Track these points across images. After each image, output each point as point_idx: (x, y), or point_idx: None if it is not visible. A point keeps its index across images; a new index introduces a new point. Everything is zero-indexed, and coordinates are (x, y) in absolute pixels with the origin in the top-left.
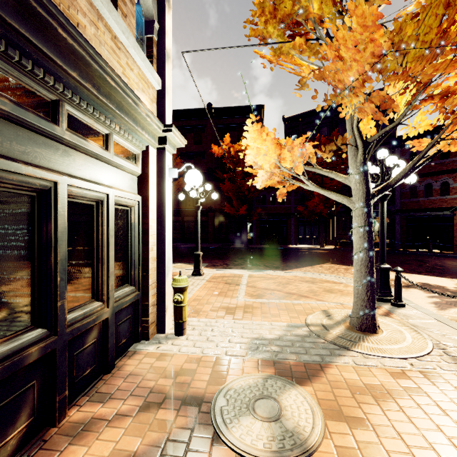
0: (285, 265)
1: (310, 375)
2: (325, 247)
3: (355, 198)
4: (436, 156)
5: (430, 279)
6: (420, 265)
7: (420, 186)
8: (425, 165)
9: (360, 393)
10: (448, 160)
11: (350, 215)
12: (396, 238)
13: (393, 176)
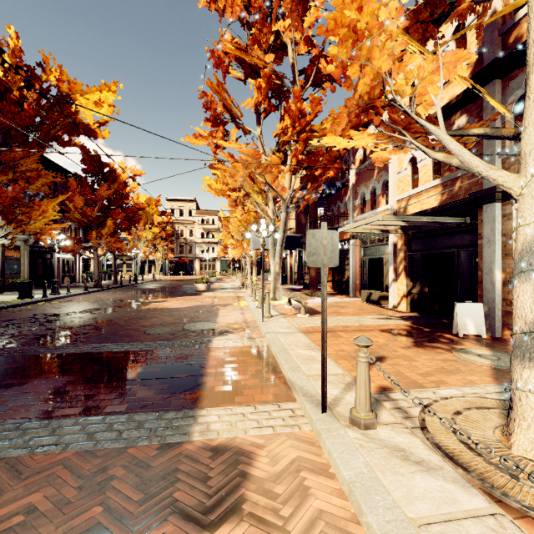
0: None
1: (499, 377)
2: None
3: None
4: None
5: None
6: None
7: None
8: None
9: (456, 373)
10: None
11: None
12: None
13: None
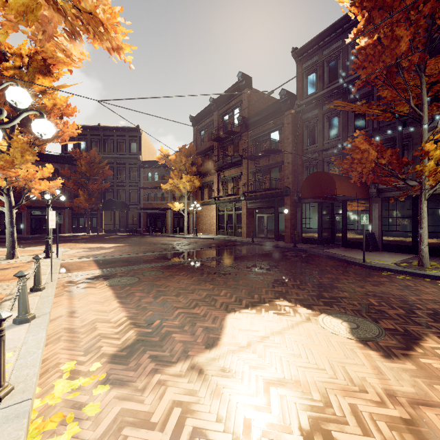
0: (27, 246)
1: None
2: (92, 234)
3: (6, 208)
4: (159, 178)
5: (109, 245)
6: (127, 240)
7: (152, 194)
8: (155, 182)
9: None
10: (164, 181)
11: (112, 210)
12: (141, 226)
13: (45, 198)
